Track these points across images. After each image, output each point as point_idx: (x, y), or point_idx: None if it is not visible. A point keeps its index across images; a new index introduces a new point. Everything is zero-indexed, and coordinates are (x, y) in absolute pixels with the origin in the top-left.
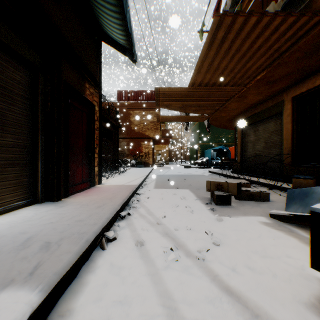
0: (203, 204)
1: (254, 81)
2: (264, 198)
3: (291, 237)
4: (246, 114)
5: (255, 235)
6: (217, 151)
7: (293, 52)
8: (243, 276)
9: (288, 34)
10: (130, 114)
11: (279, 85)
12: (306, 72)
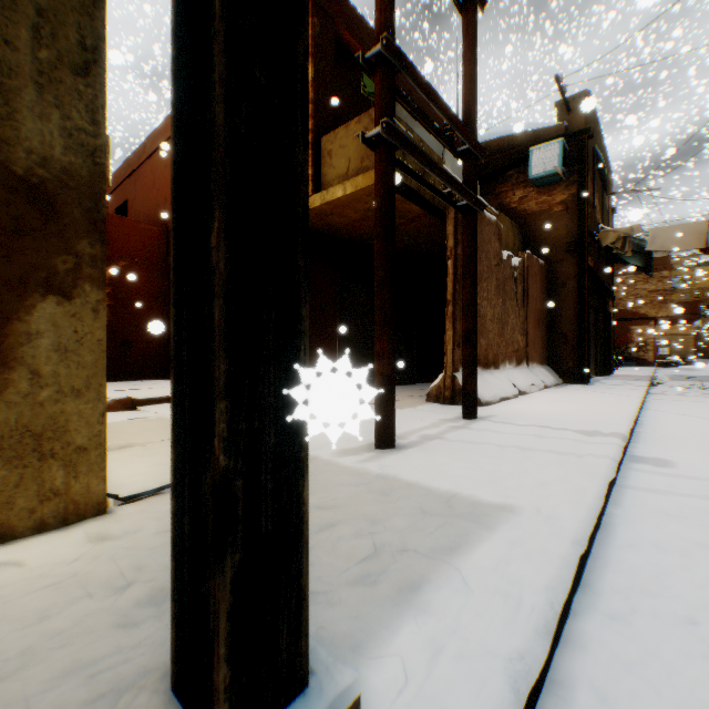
0: None
1: None
2: None
3: None
4: None
5: None
6: None
7: None
8: None
9: None
10: None
11: None
12: None
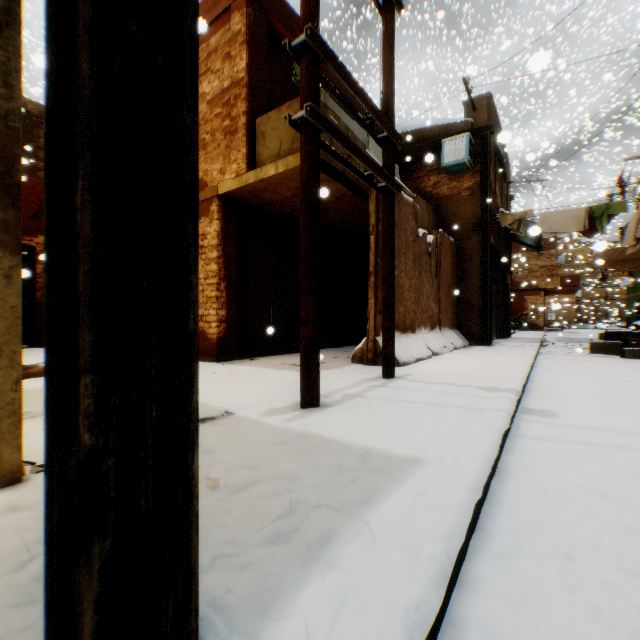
0: None
1: None
2: None
3: None
4: None
5: None
6: None
7: None
8: None
9: None
10: None
11: None
12: None
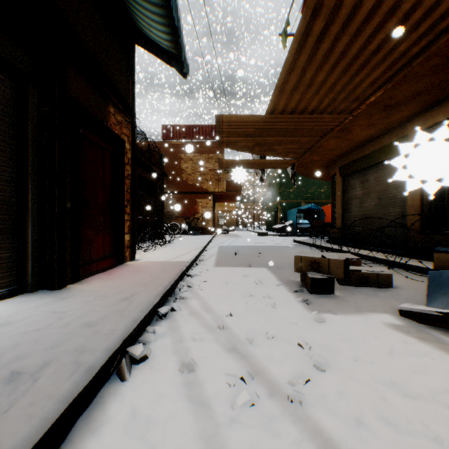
0: (290, 293)
1: (365, 105)
2: (384, 283)
3: (445, 354)
4: (349, 157)
5: (383, 349)
6: (305, 212)
7: (428, 57)
8: (379, 441)
9: (424, 27)
10: (180, 158)
11: (401, 111)
12: (445, 91)
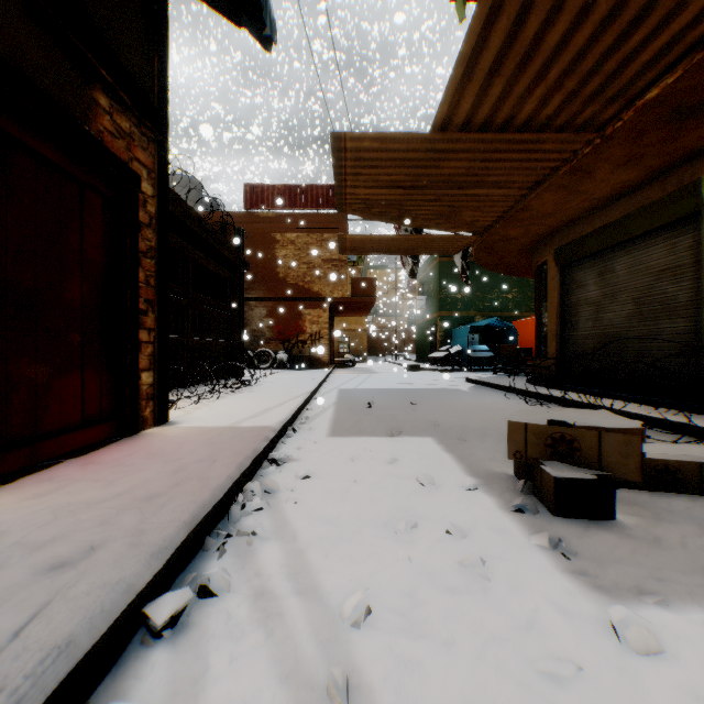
0: (507, 514)
1: (633, 110)
2: None
3: None
4: (574, 231)
5: None
6: (482, 332)
7: None
8: None
9: None
10: (275, 241)
11: (703, 126)
12: None
